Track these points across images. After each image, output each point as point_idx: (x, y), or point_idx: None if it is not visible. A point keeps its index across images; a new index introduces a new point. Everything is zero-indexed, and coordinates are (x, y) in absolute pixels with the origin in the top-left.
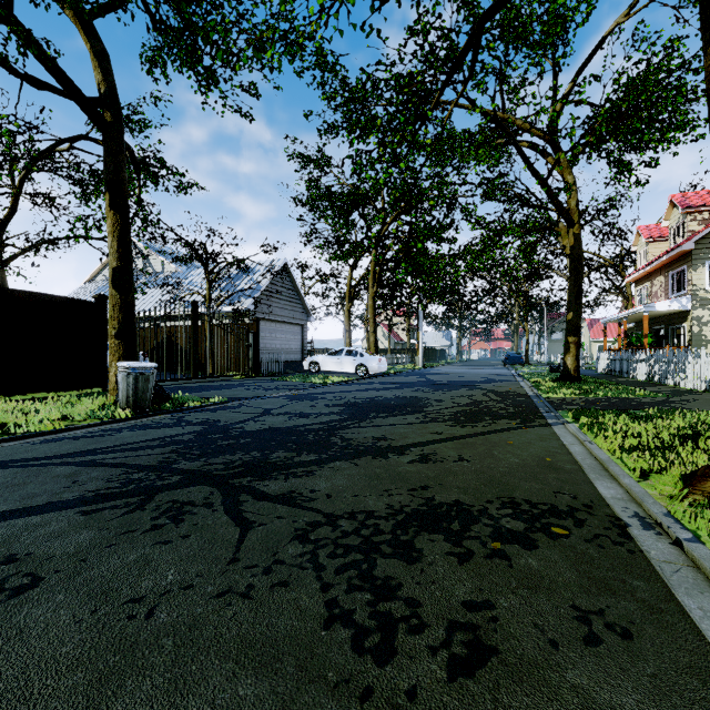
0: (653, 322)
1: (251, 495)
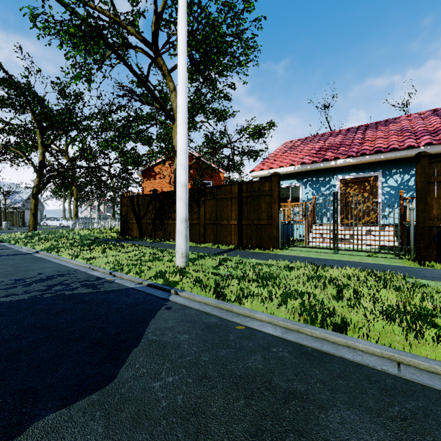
0: None
1: None
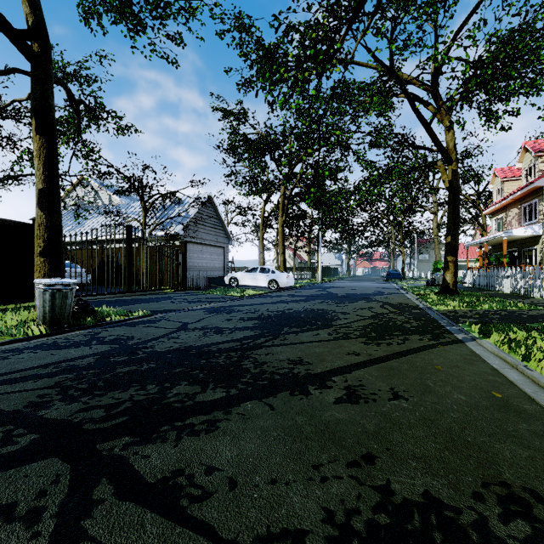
0: (508, 245)
1: (114, 483)
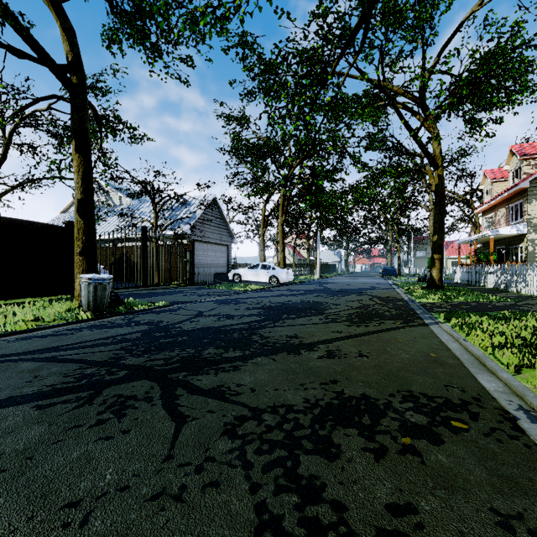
0: (497, 243)
1: (186, 389)
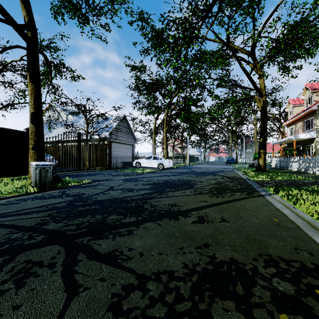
0: (296, 143)
1: (86, 254)
